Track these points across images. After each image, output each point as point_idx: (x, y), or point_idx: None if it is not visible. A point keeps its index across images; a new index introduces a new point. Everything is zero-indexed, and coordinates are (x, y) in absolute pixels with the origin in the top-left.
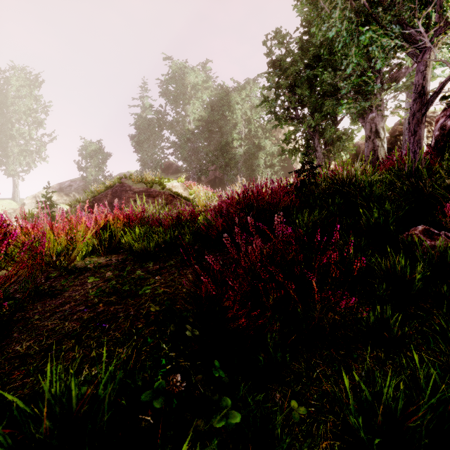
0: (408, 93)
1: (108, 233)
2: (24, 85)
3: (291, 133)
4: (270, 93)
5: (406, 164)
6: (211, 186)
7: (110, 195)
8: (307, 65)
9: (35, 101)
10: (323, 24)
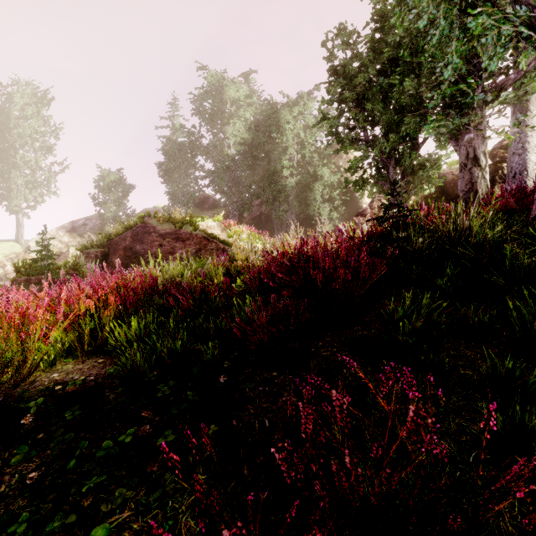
0: (515, 106)
1: (88, 328)
2: (30, 103)
3: (358, 161)
4: (328, 109)
5: (534, 206)
6: (255, 224)
7: (130, 238)
8: (380, 72)
9: (43, 122)
10: (407, 11)
